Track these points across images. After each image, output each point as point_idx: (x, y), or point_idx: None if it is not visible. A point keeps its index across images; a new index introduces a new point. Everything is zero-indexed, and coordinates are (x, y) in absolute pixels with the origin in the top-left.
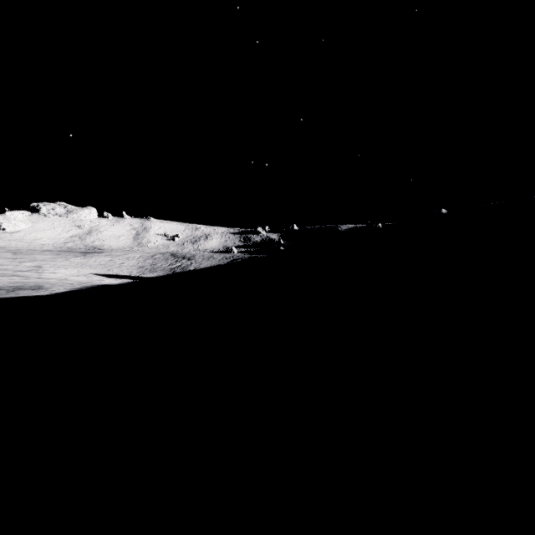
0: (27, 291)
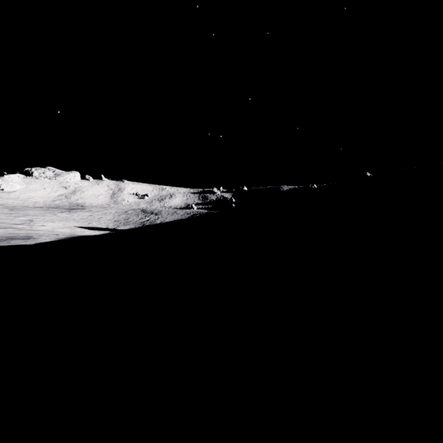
0: (17, 240)
